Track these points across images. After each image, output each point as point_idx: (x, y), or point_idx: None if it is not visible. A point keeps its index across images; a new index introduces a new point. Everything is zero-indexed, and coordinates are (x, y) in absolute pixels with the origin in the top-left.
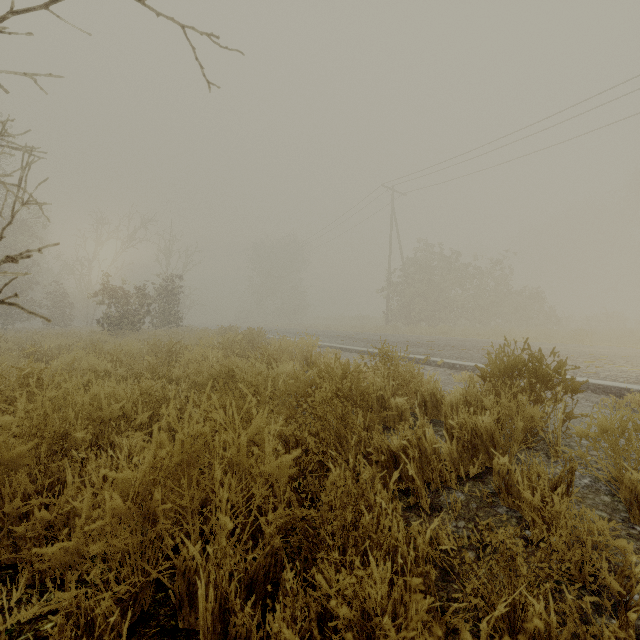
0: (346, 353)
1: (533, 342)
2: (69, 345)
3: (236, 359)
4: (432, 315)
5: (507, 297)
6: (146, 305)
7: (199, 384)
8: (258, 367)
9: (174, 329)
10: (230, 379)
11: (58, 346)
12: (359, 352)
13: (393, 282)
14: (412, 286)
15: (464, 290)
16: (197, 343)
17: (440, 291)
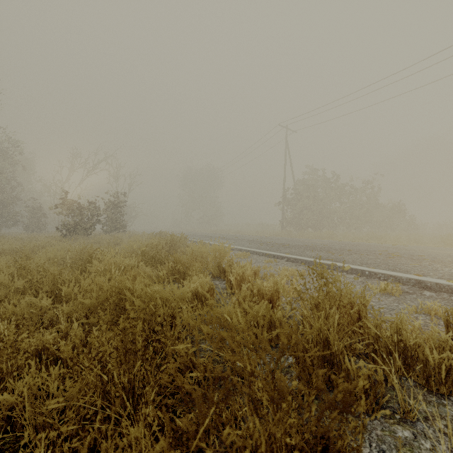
0: (254, 256)
1: (414, 246)
2: (17, 249)
3: (146, 268)
4: (317, 223)
5: (376, 209)
6: (96, 215)
7: (86, 307)
8: (153, 290)
9: (119, 234)
10: (121, 302)
11: (10, 249)
12: (266, 255)
13: (287, 198)
14: (302, 201)
15: (342, 204)
16: (130, 246)
17: (324, 204)
